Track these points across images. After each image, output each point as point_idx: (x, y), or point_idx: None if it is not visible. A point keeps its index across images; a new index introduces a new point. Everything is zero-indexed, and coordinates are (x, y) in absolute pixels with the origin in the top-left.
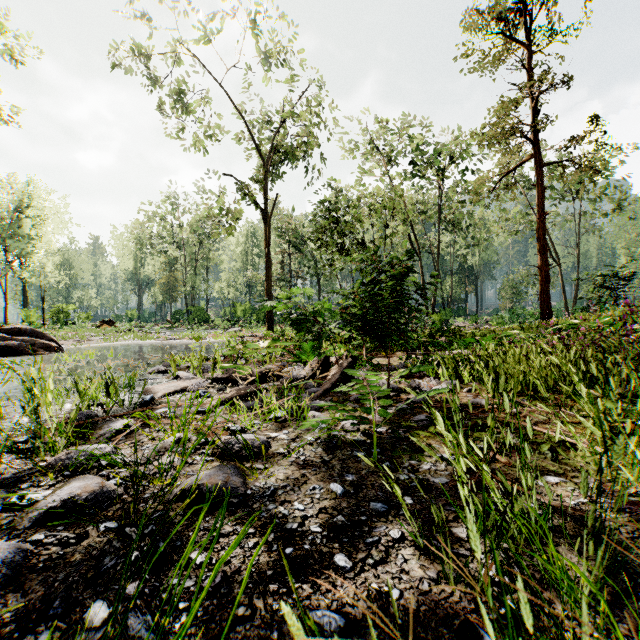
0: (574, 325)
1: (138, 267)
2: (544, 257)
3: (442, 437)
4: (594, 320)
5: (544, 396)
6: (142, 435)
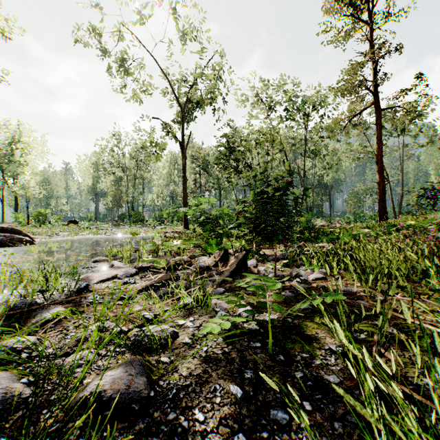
0: (410, 225)
1: (95, 183)
2: (381, 175)
3: (326, 325)
4: (422, 221)
5: (402, 285)
6: (70, 322)
